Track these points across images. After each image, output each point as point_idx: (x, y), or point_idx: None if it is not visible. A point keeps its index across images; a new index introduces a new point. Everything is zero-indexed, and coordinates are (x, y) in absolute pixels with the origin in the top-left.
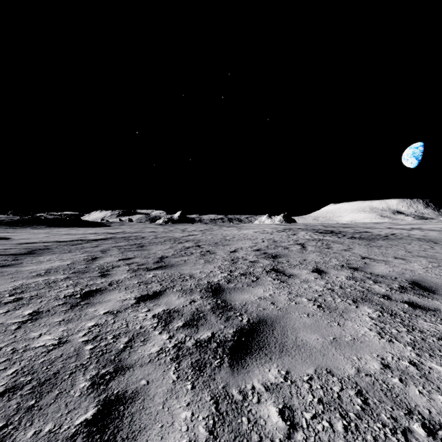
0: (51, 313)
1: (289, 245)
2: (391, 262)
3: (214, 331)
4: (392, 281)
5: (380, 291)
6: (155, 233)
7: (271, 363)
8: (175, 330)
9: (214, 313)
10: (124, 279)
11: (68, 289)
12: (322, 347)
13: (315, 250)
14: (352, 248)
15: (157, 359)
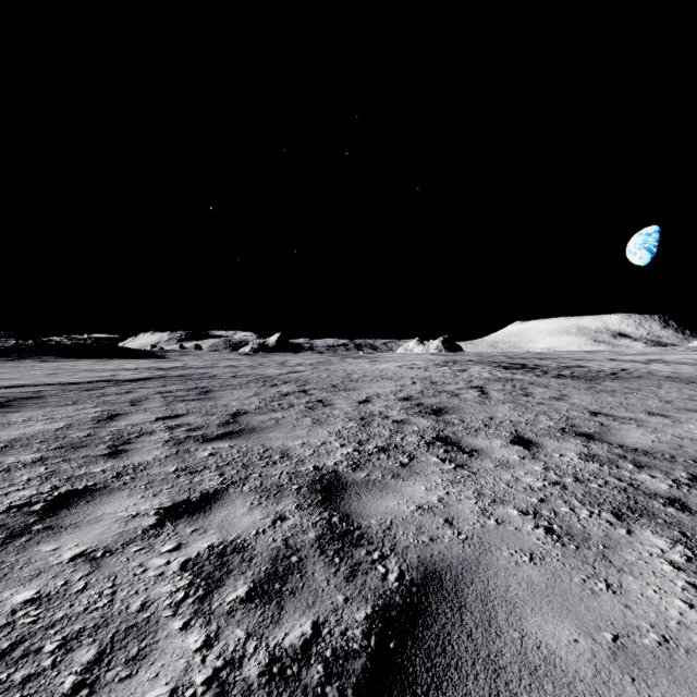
0: None
1: (459, 390)
2: (646, 423)
3: (320, 615)
4: (670, 464)
5: (657, 487)
6: (235, 368)
7: None
8: (225, 614)
9: (323, 553)
10: (152, 462)
11: (26, 489)
12: (595, 672)
13: (506, 398)
14: (567, 396)
15: None
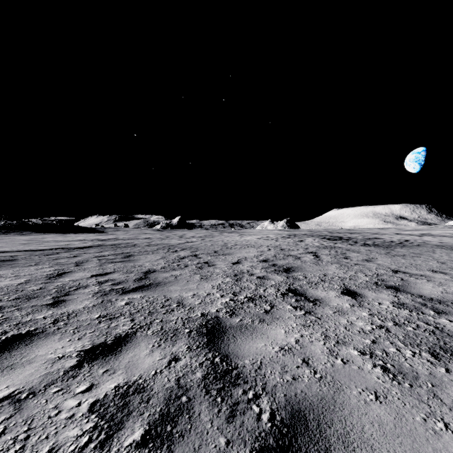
0: None
1: (300, 254)
2: (433, 278)
3: None
4: None
5: None
6: (150, 239)
7: None
8: None
9: (208, 392)
10: (82, 310)
11: None
12: None
13: (332, 260)
14: (374, 258)
15: None
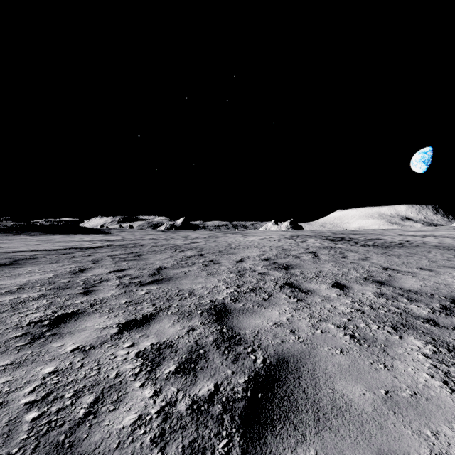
0: (0, 350)
1: (300, 254)
2: (418, 274)
3: (218, 380)
4: (430, 299)
5: (420, 312)
6: (156, 240)
7: (306, 447)
8: (164, 379)
9: (218, 348)
10: (110, 297)
11: (37, 312)
12: (374, 409)
13: (330, 259)
14: (369, 258)
15: (130, 440)
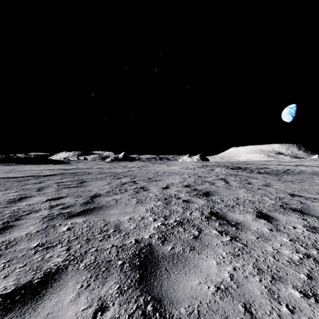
0: None
1: (213, 180)
2: None
3: None
4: None
5: None
6: (101, 169)
7: None
8: None
9: None
10: (24, 237)
11: None
12: None
13: (240, 186)
14: (271, 184)
15: None
